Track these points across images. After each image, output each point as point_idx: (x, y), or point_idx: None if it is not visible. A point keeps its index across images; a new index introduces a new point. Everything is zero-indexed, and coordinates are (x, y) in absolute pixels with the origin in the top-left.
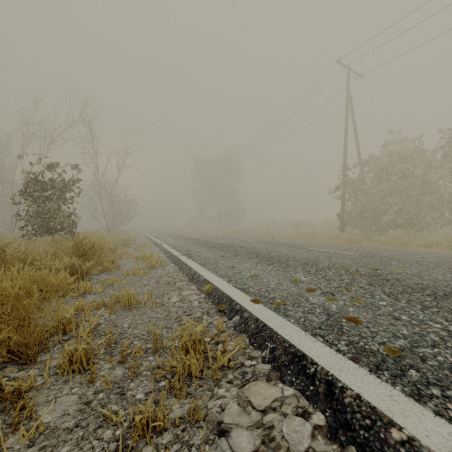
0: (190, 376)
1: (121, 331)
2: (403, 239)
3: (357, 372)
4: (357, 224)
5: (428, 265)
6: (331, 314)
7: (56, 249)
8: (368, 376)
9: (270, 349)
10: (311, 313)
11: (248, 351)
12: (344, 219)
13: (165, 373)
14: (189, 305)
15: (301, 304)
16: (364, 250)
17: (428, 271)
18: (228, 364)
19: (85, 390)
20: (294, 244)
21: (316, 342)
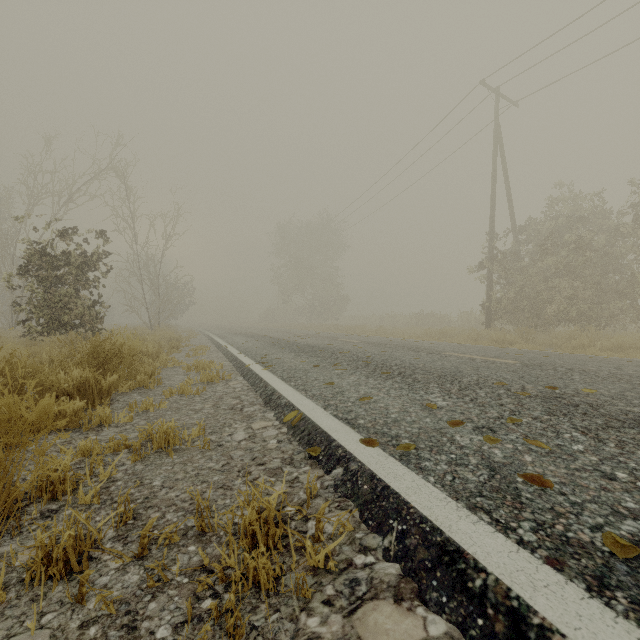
0: (257, 588)
1: (147, 494)
2: (580, 340)
3: (564, 592)
4: (509, 318)
5: (631, 381)
6: (496, 467)
7: (63, 356)
8: (587, 601)
9: (398, 533)
10: (461, 464)
11: (359, 536)
12: (491, 310)
13: (214, 580)
14: (262, 446)
15: (443, 448)
16: (526, 356)
17: (634, 391)
18: (325, 561)
19: (65, 618)
20: (421, 347)
21: (479, 524)
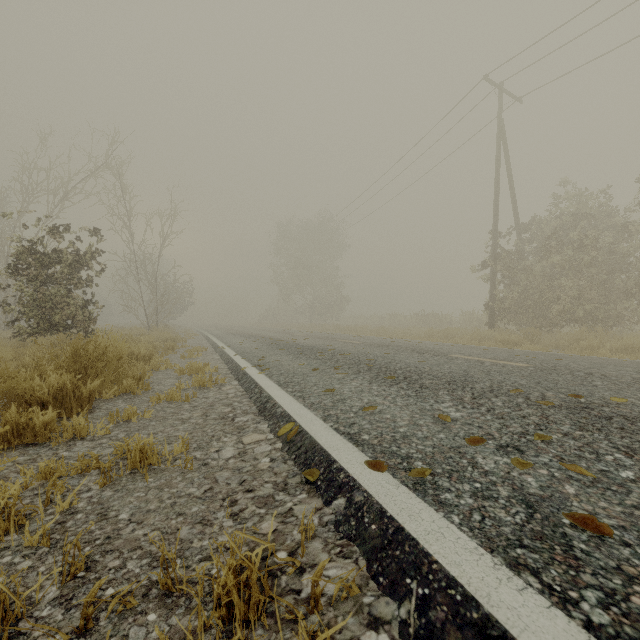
0: None
1: (110, 532)
2: (588, 341)
3: None
4: (513, 318)
5: None
6: (533, 503)
7: (42, 359)
8: None
9: (418, 600)
10: (490, 498)
11: (367, 601)
12: (494, 310)
13: None
14: (252, 466)
15: (464, 474)
16: (537, 358)
17: None
18: None
19: None
20: (425, 349)
21: (527, 593)
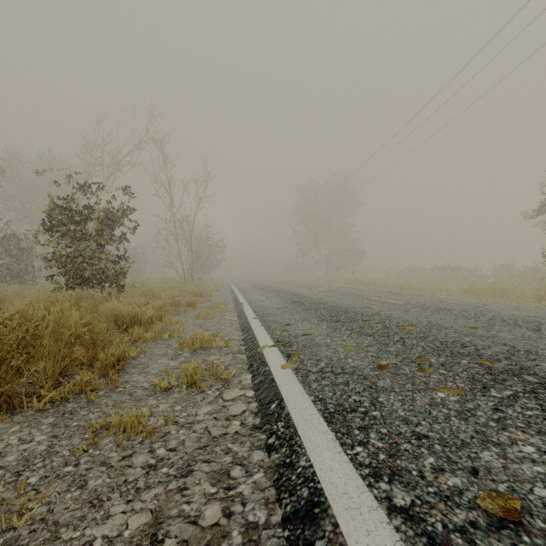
0: None
1: None
2: None
3: None
4: None
5: None
6: None
7: None
8: None
9: None
10: None
11: None
12: None
13: None
14: None
15: None
16: None
17: None
18: None
19: None
20: (518, 318)
21: None
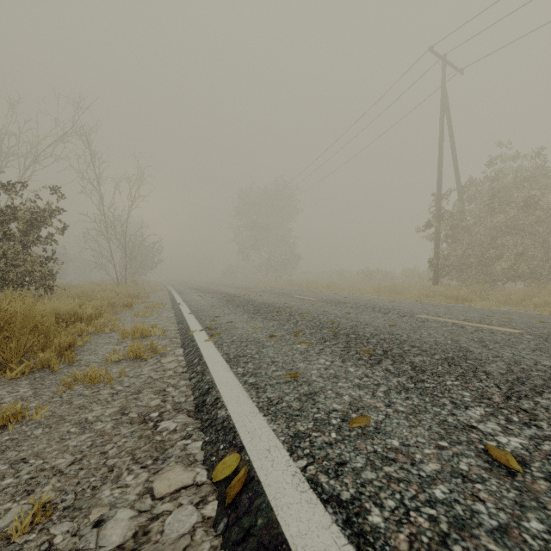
0: None
1: None
2: (543, 298)
3: None
4: (456, 275)
5: None
6: None
7: None
8: None
9: None
10: None
11: None
12: (438, 267)
13: None
14: None
15: None
16: (515, 320)
17: None
18: None
19: None
20: (385, 307)
21: None
